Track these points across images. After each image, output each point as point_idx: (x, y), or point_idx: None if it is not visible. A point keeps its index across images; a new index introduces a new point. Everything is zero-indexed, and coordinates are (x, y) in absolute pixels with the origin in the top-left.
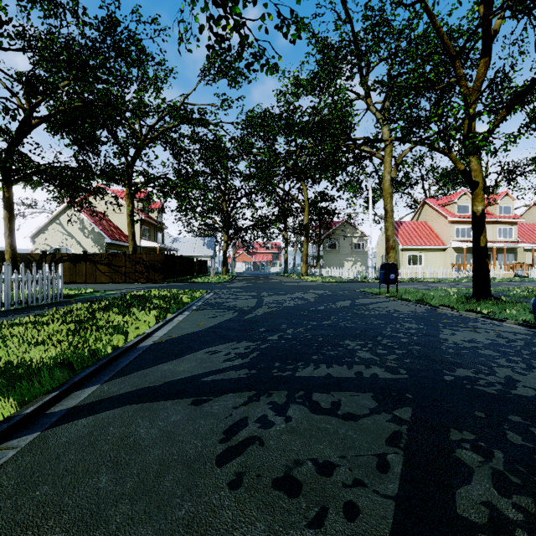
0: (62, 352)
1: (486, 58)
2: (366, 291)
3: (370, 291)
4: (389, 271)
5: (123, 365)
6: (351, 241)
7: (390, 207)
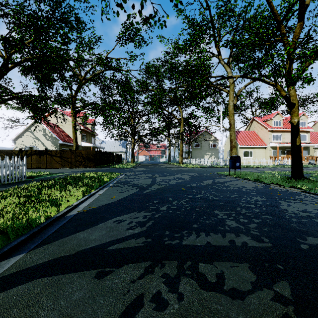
0: (4, 222)
1: (301, 22)
2: (220, 173)
3: (223, 174)
4: (236, 161)
5: (50, 233)
6: (208, 143)
7: (233, 122)
